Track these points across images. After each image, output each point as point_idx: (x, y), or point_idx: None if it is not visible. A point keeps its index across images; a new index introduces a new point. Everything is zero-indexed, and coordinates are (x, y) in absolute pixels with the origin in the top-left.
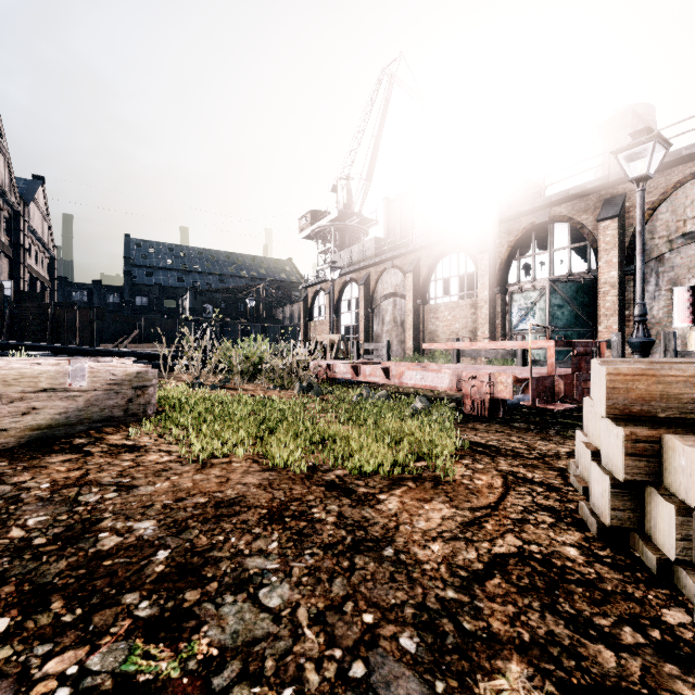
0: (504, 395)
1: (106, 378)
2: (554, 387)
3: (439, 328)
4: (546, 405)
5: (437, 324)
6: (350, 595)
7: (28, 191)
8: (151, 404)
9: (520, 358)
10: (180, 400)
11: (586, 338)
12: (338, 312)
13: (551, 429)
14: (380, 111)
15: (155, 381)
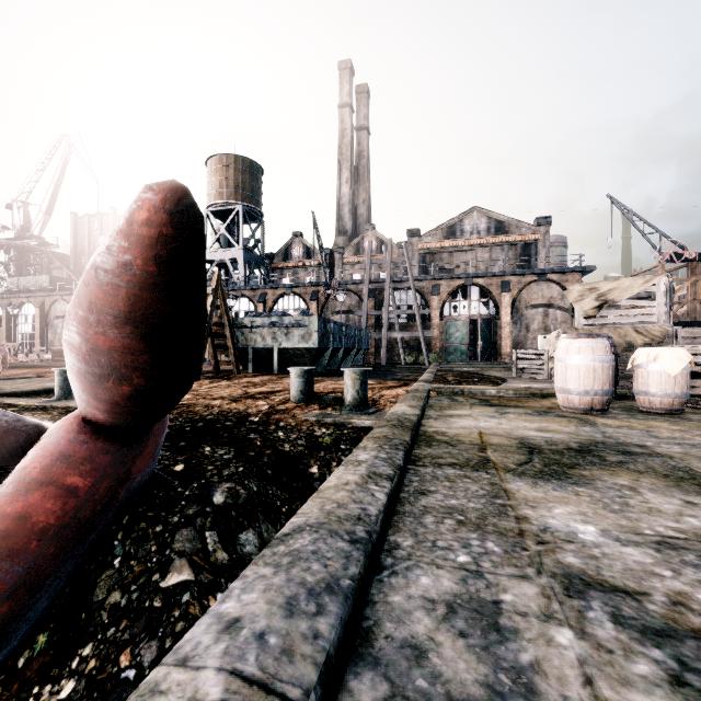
0: None
1: None
2: None
3: None
4: None
5: None
6: (24, 364)
7: None
8: None
9: None
10: None
11: None
12: (15, 323)
13: None
14: (60, 166)
15: None
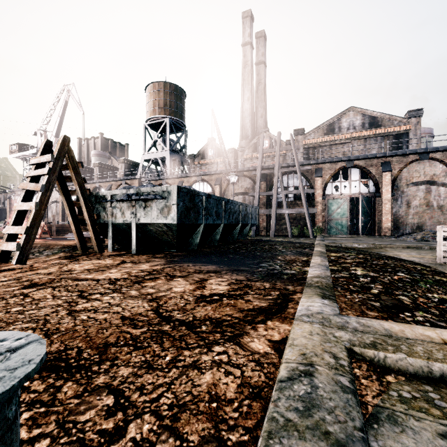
0: None
1: None
2: None
3: None
4: None
5: None
6: None
7: None
8: None
9: None
10: None
11: None
12: None
13: None
14: (63, 105)
15: None
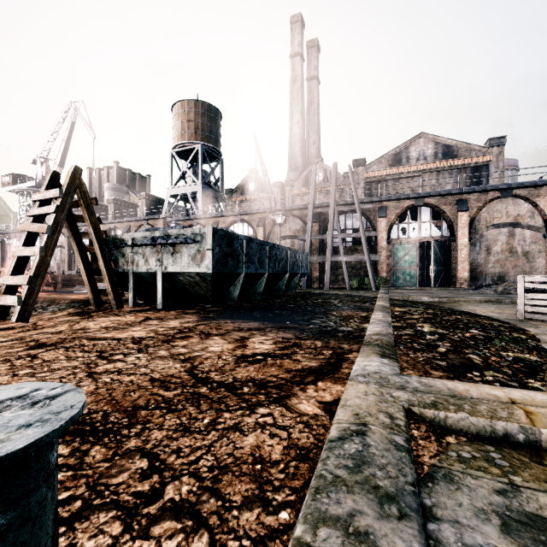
0: None
1: None
2: None
3: None
4: None
5: None
6: None
7: None
8: None
9: None
10: None
11: None
12: None
13: None
14: (69, 127)
15: None
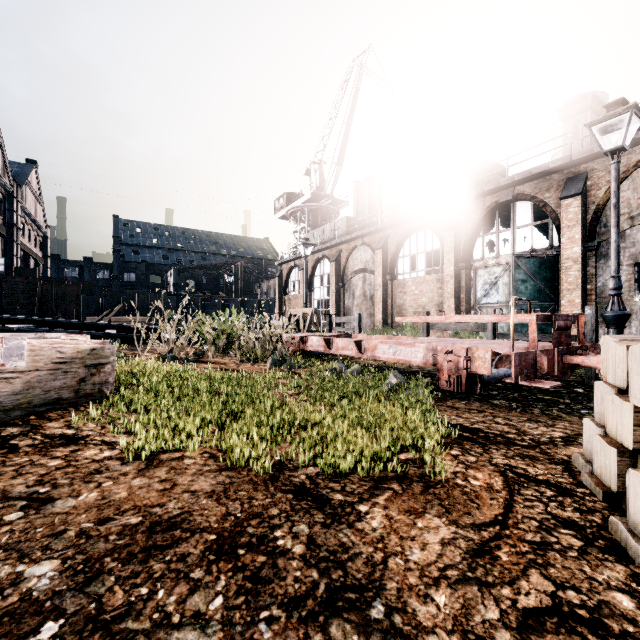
0: (482, 371)
1: (52, 356)
2: (536, 362)
3: (406, 302)
4: (530, 382)
5: (404, 298)
6: None
7: (22, 174)
8: (108, 383)
9: (491, 332)
10: (144, 377)
11: (549, 311)
12: (311, 287)
13: (534, 407)
14: (350, 99)
15: (114, 358)
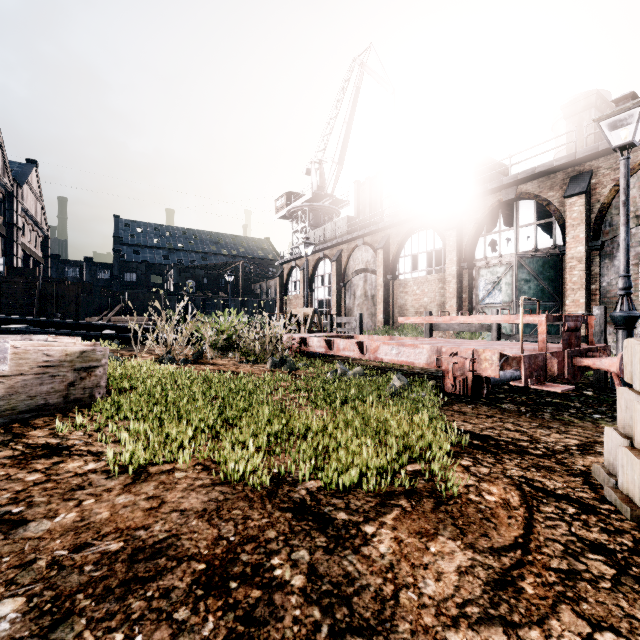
0: (489, 373)
1: (38, 360)
2: (546, 365)
3: (408, 302)
4: (540, 386)
5: (406, 298)
6: None
7: (22, 174)
8: (100, 387)
9: (495, 332)
10: (138, 380)
11: (553, 311)
12: (312, 287)
13: (544, 412)
14: (351, 98)
15: (105, 361)
